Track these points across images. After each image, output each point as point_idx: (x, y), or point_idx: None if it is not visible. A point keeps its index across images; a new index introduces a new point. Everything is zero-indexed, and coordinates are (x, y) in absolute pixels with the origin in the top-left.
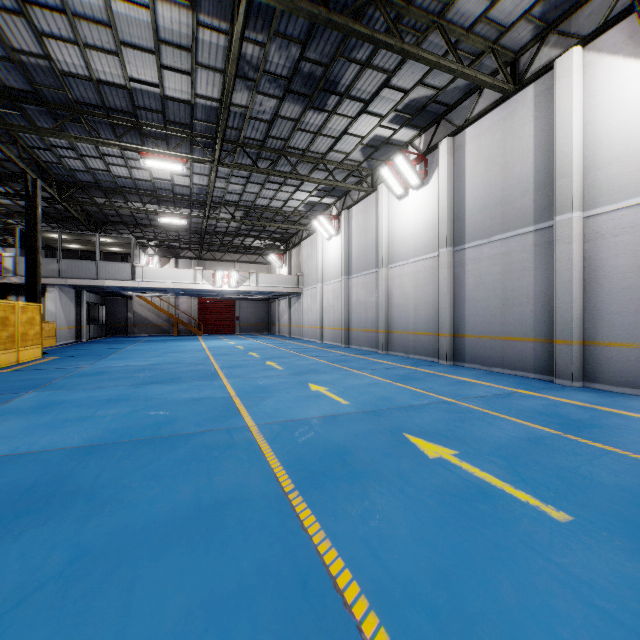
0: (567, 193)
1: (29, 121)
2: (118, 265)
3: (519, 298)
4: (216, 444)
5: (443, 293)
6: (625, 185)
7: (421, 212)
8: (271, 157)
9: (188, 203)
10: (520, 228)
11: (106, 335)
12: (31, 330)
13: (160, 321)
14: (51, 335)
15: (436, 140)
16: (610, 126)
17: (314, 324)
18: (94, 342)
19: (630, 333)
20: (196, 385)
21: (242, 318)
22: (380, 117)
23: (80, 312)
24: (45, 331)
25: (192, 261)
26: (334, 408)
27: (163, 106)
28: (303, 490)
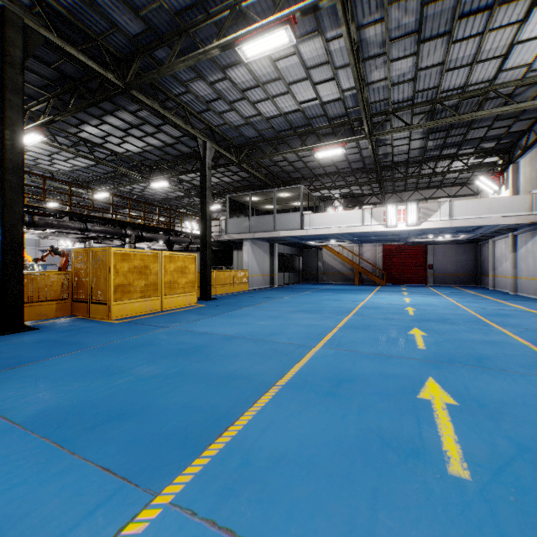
0: None
1: (175, 78)
2: (290, 215)
3: None
4: None
5: None
6: None
7: None
8: None
9: (349, 129)
10: None
11: (302, 281)
12: (181, 278)
13: (345, 270)
14: (243, 281)
15: None
16: None
17: None
18: (278, 288)
19: None
20: (5, 525)
21: (436, 266)
22: None
23: (273, 262)
24: (236, 278)
25: (376, 207)
26: None
27: None
28: None
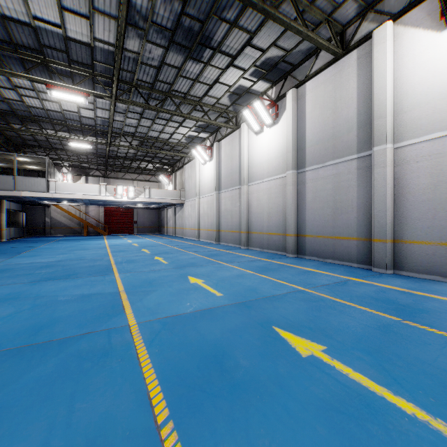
0: (382, 130)
1: None
2: (34, 179)
3: (346, 208)
4: (91, 351)
5: (289, 204)
6: (425, 124)
7: (273, 144)
8: (159, 98)
9: (94, 132)
10: (346, 156)
11: (27, 235)
12: None
13: (73, 224)
14: None
15: (284, 91)
16: (414, 81)
17: (193, 227)
18: (13, 241)
19: (429, 234)
20: (90, 280)
21: (139, 222)
22: (243, 70)
23: (2, 217)
24: None
25: (99, 179)
26: (210, 301)
27: (66, 46)
28: (178, 418)
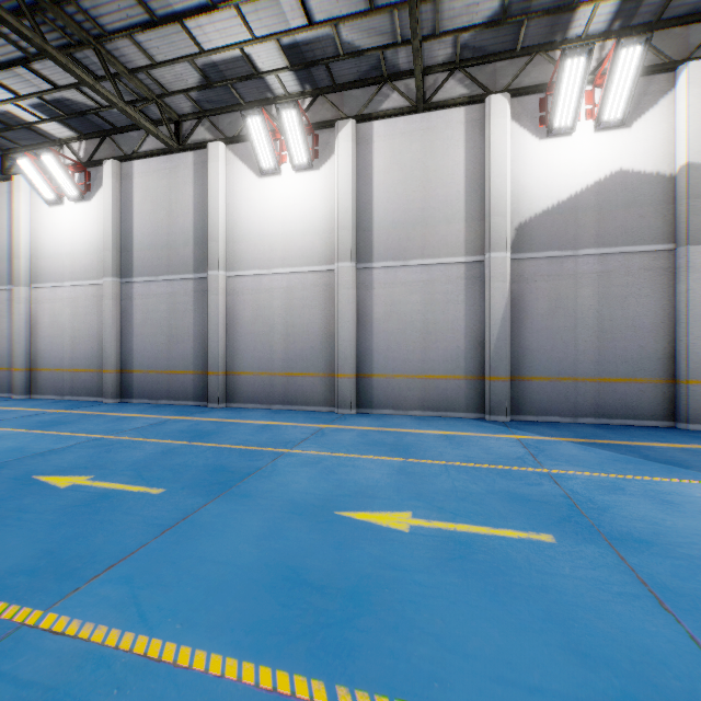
0: (216, 254)
1: None
2: None
3: (182, 336)
4: None
5: (109, 326)
6: (250, 259)
7: (81, 230)
8: None
9: None
10: (183, 274)
11: None
12: None
13: None
14: None
15: (101, 155)
16: (242, 213)
17: None
18: None
19: (252, 365)
20: None
21: None
22: (16, 94)
23: None
24: None
25: None
26: None
27: None
28: None
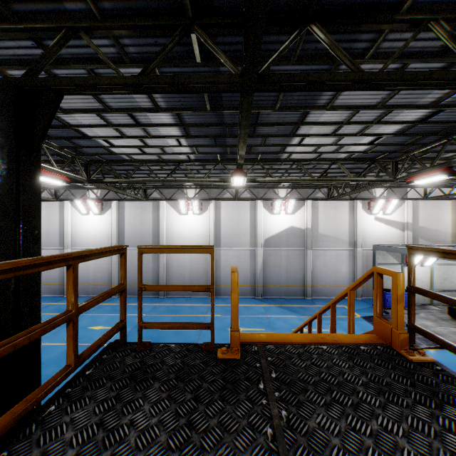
0: (163, 242)
1: None
2: None
3: (147, 271)
4: None
5: (114, 267)
6: (176, 243)
7: (99, 226)
8: None
9: None
10: None
11: None
12: None
13: None
14: None
15: (108, 197)
16: (172, 227)
17: None
18: None
19: (177, 281)
20: None
21: None
22: None
23: None
24: None
25: None
26: None
27: None
28: None
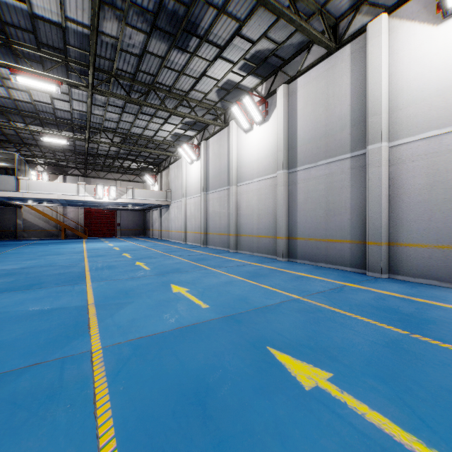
0: (377, 127)
1: None
2: (2, 177)
3: (339, 209)
4: (32, 394)
5: (280, 205)
6: (421, 122)
7: (263, 142)
8: (142, 90)
9: (70, 127)
10: (340, 155)
11: None
12: None
13: (49, 227)
14: None
15: (274, 87)
16: (409, 76)
17: (180, 229)
18: None
19: (425, 236)
20: (55, 291)
21: (122, 224)
22: (232, 63)
23: None
24: None
25: (79, 178)
26: (194, 314)
27: (33, 26)
28: None
